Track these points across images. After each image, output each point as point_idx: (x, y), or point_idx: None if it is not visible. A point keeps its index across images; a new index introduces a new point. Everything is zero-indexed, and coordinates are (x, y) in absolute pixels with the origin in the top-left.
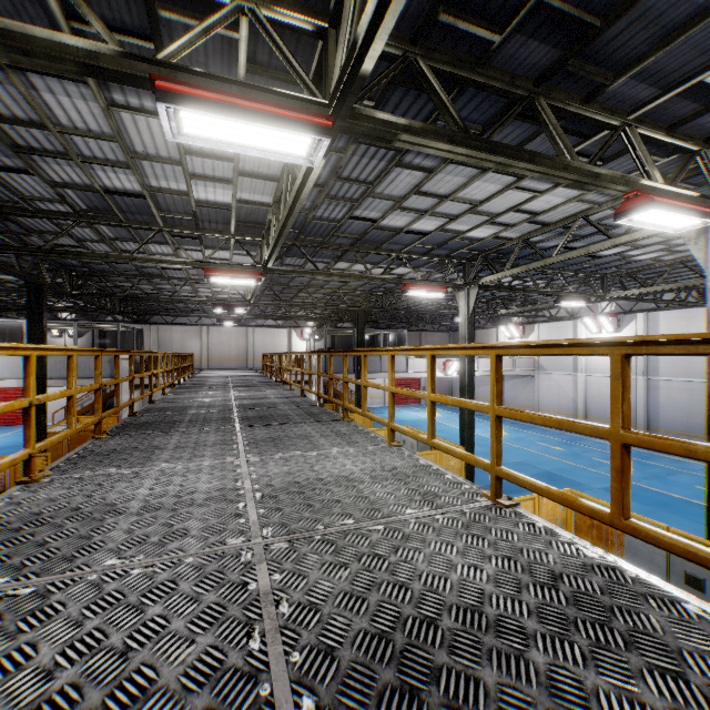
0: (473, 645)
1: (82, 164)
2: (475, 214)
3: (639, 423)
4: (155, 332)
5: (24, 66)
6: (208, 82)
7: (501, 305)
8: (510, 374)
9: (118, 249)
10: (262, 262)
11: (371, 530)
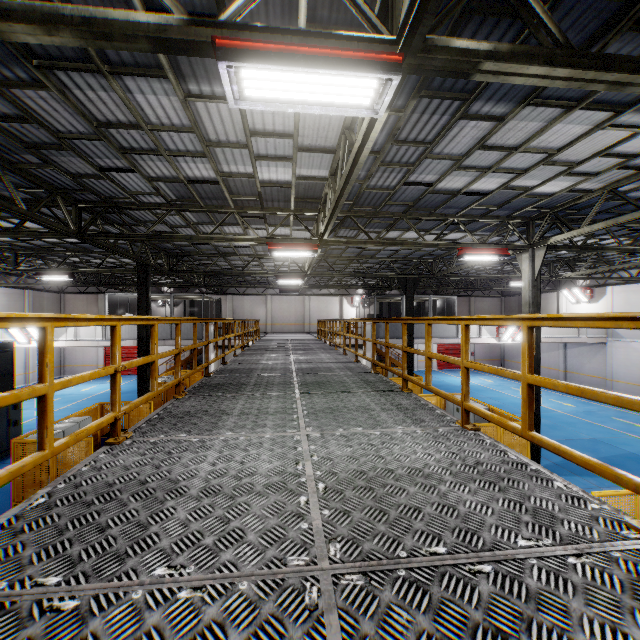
0: None
1: (169, 158)
2: (549, 165)
3: None
4: (231, 301)
5: (119, 70)
6: (268, 38)
7: (565, 267)
8: (575, 341)
9: (200, 232)
10: (318, 235)
11: (475, 573)
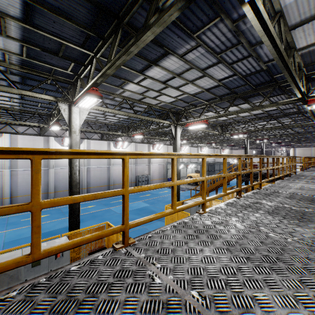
0: (313, 180)
1: None
2: (166, 88)
3: (7, 196)
4: None
5: None
6: None
7: None
8: None
9: None
10: None
11: (312, 182)
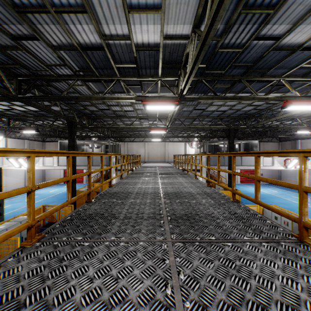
0: None
1: (57, 17)
2: None
3: None
4: (126, 145)
5: None
6: None
7: None
8: None
9: None
10: (178, 93)
11: None
